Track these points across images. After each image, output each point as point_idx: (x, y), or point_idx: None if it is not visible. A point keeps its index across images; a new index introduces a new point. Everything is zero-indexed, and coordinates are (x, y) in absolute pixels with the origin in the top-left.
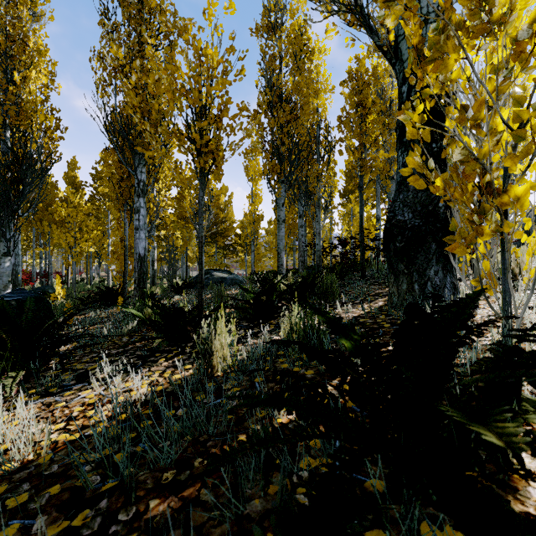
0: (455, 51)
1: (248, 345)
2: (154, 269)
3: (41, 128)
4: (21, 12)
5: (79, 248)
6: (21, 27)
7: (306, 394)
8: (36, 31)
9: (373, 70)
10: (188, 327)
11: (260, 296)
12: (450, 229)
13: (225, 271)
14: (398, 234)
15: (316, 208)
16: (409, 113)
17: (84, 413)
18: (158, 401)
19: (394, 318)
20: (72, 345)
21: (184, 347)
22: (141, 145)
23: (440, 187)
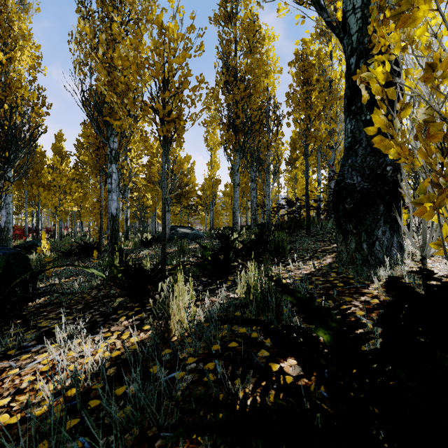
0: (425, 2)
1: (206, 303)
2: (128, 225)
3: (29, 104)
4: (7, 0)
5: (63, 208)
6: (6, 13)
7: (275, 397)
8: (21, 17)
9: (317, 52)
10: (148, 285)
11: (217, 254)
12: (418, 192)
13: (188, 227)
14: (347, 197)
15: (267, 173)
16: (373, 71)
17: (33, 384)
18: (100, 390)
19: (346, 277)
20: (45, 298)
21: (146, 304)
22: (109, 115)
23: (394, 150)
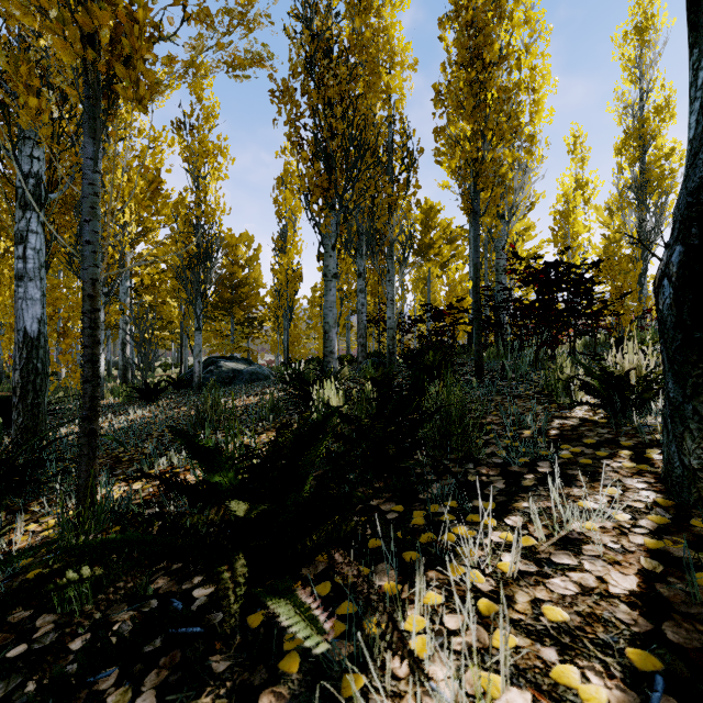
0: None
1: None
2: (126, 356)
3: None
4: None
5: None
6: None
7: None
8: None
9: None
10: None
11: None
12: None
13: (242, 360)
14: None
15: (388, 258)
16: None
17: None
18: None
19: None
20: None
21: None
22: None
23: None
